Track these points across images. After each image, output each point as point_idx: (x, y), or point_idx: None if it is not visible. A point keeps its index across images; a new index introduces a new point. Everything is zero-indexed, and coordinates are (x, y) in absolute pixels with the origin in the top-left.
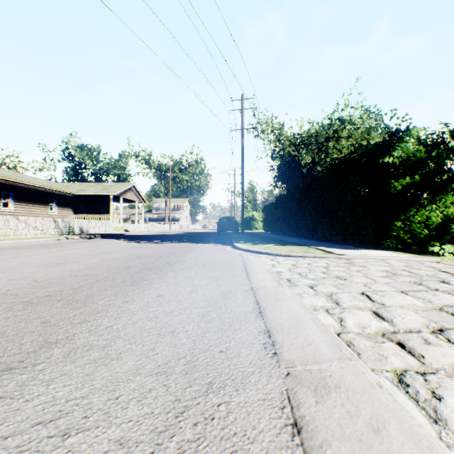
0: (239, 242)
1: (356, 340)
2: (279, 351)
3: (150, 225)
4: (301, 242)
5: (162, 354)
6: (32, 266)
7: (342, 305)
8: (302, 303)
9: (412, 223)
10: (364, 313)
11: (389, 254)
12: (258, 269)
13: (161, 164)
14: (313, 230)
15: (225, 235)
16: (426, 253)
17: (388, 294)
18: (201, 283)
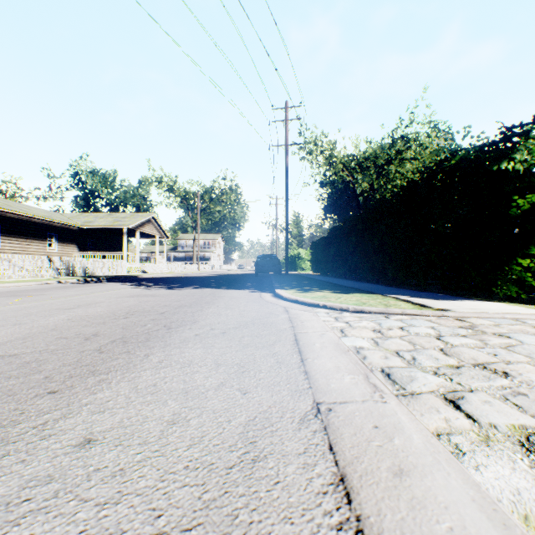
0: (283, 287)
1: None
2: None
3: (173, 265)
4: (367, 288)
5: None
6: None
7: None
8: (484, 497)
9: None
10: None
11: (517, 309)
12: (319, 342)
13: (188, 192)
14: (380, 272)
15: (265, 278)
16: None
17: None
18: (207, 384)
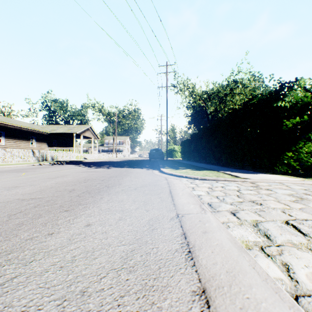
0: (164, 167)
1: None
2: None
3: (102, 154)
4: (210, 168)
5: None
6: None
7: (274, 240)
8: (231, 237)
9: (300, 153)
10: (307, 255)
11: (284, 178)
12: (181, 193)
13: (110, 112)
14: (218, 159)
15: (155, 162)
16: (309, 177)
17: None
18: (131, 208)
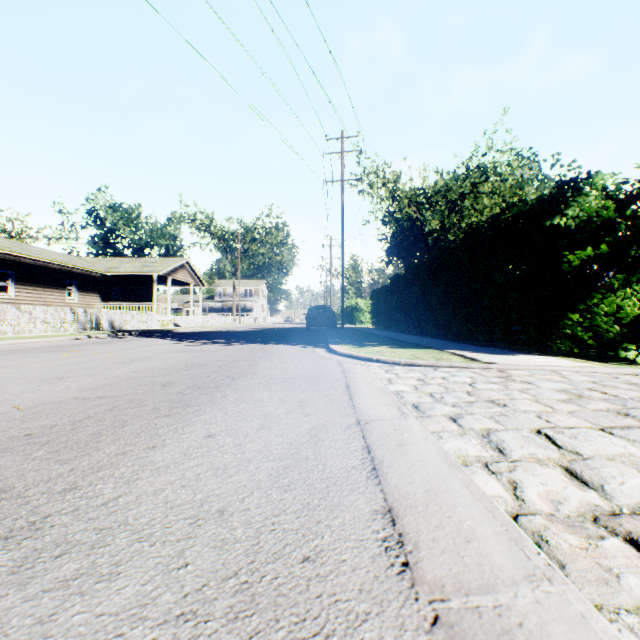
0: (337, 343)
1: (551, 533)
2: (414, 559)
3: (210, 317)
4: (427, 344)
5: (196, 565)
6: (23, 382)
7: (509, 454)
8: (443, 451)
9: (595, 315)
10: (550, 472)
11: (563, 362)
12: (367, 388)
13: (226, 232)
14: (444, 326)
15: (318, 333)
16: (615, 360)
17: (581, 434)
18: (278, 412)
